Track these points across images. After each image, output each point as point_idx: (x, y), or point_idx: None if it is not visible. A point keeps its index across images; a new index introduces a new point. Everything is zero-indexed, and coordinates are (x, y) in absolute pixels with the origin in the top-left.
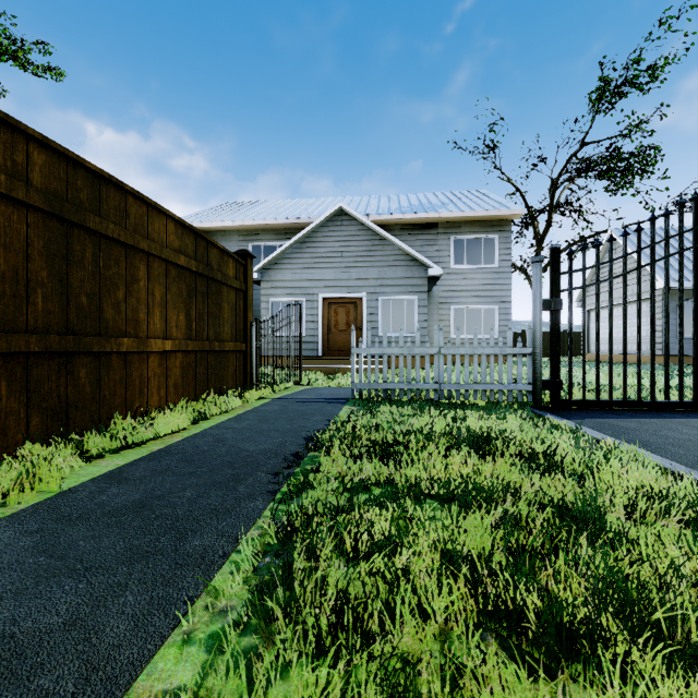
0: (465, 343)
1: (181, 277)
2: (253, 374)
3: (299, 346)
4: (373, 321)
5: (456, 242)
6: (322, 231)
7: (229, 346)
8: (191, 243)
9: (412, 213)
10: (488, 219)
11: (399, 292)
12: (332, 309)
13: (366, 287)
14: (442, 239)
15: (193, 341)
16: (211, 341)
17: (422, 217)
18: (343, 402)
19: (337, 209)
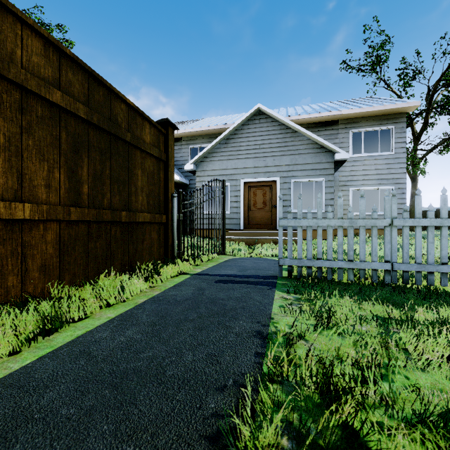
0: (428, 211)
1: (58, 121)
2: (174, 247)
3: (223, 219)
4: (286, 200)
5: (354, 135)
6: (243, 129)
7: (144, 217)
8: (79, 83)
9: (317, 112)
10: (384, 113)
11: (308, 175)
12: (251, 191)
13: (280, 172)
14: (342, 133)
15: (81, 208)
16: (114, 210)
17: (325, 115)
18: (271, 285)
19: (255, 110)
